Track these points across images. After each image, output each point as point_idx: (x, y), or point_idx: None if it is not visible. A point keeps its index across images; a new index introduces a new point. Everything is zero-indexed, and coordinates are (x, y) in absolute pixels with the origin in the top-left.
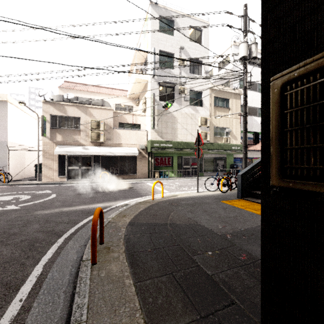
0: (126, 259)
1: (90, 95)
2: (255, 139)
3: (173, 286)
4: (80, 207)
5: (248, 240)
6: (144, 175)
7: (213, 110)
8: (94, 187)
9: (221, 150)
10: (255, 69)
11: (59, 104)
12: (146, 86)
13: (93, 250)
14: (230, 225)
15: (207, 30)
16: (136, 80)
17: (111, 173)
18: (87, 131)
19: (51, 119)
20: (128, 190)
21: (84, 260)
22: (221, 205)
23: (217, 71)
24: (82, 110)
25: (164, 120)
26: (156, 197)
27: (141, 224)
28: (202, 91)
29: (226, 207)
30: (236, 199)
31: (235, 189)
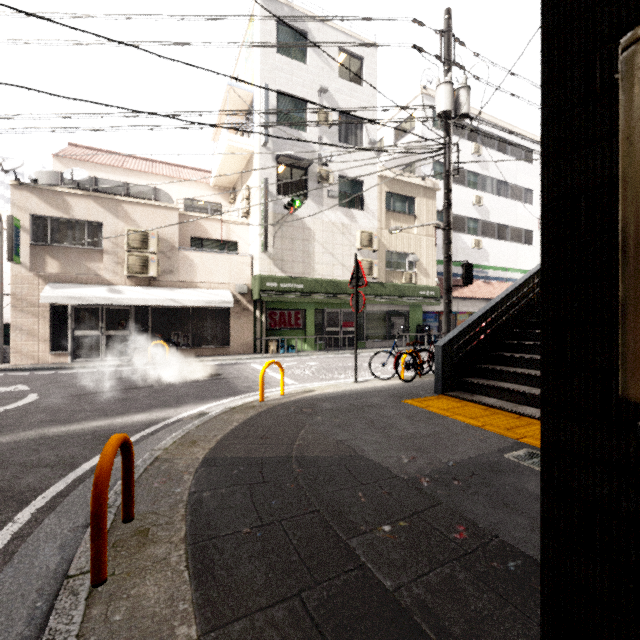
0: (187, 561)
1: (129, 177)
2: (466, 276)
3: (301, 635)
4: (91, 425)
5: (466, 490)
6: (246, 348)
7: (385, 217)
8: (133, 375)
9: (401, 297)
10: (462, 142)
11: (54, 191)
12: (249, 163)
13: (95, 548)
14: (425, 455)
15: (374, 59)
16: (230, 149)
17: (174, 344)
18: (119, 253)
19: (34, 225)
20: (209, 381)
21: (72, 574)
22: (404, 409)
23: (392, 142)
24: (107, 207)
25: (288, 234)
26: (268, 395)
27: (232, 460)
28: (363, 180)
29: (414, 414)
30: (432, 395)
31: (429, 373)
